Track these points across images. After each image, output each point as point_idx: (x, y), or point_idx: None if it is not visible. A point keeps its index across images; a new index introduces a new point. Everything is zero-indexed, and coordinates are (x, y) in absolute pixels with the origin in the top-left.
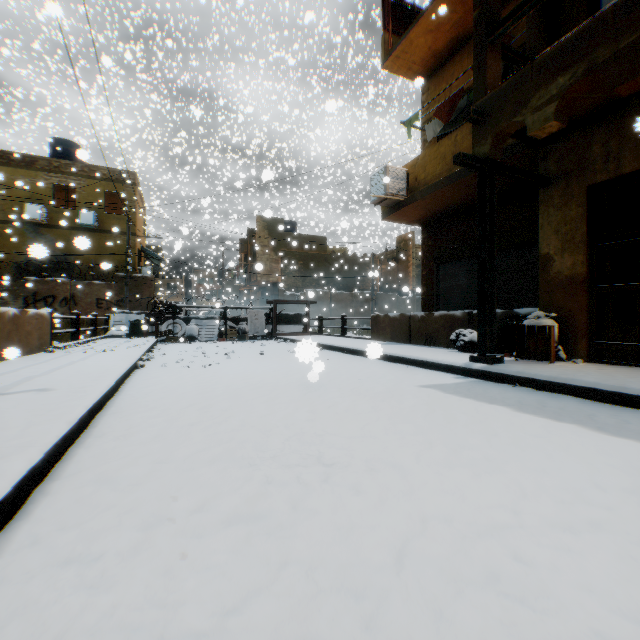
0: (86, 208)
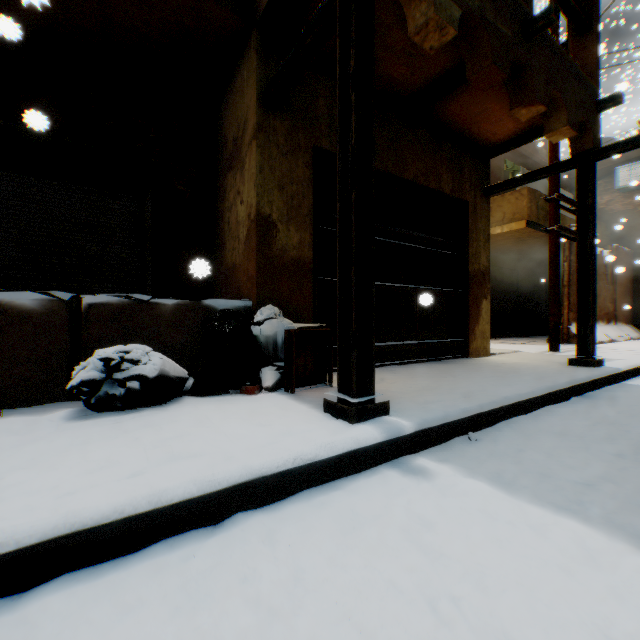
0: None
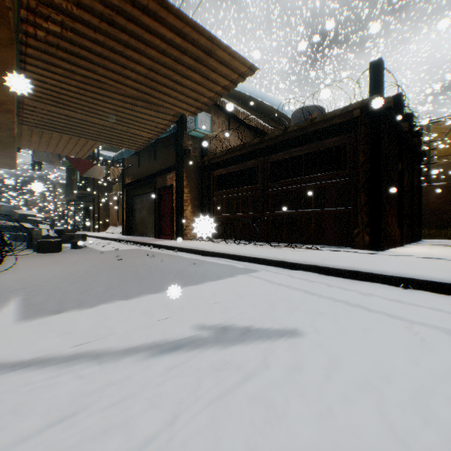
0: None
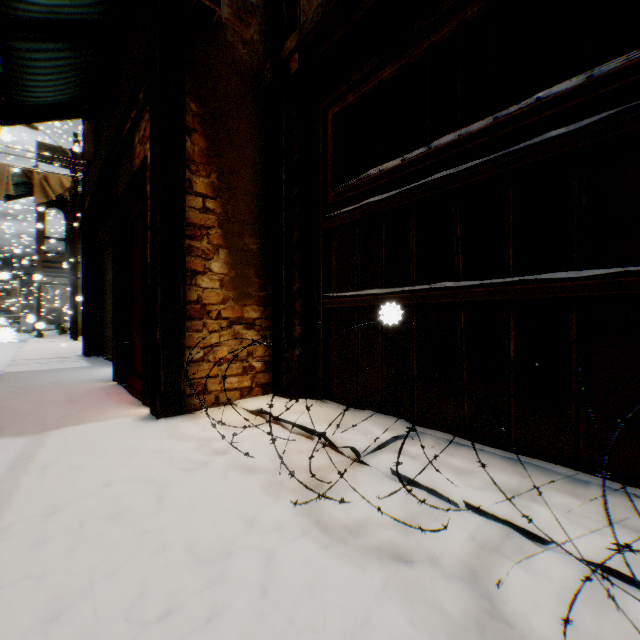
0: None
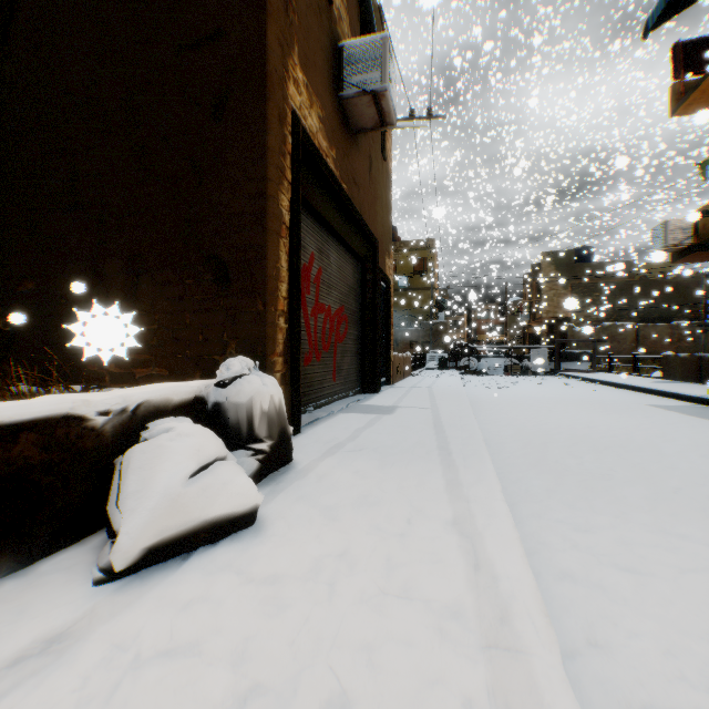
0: (401, 274)
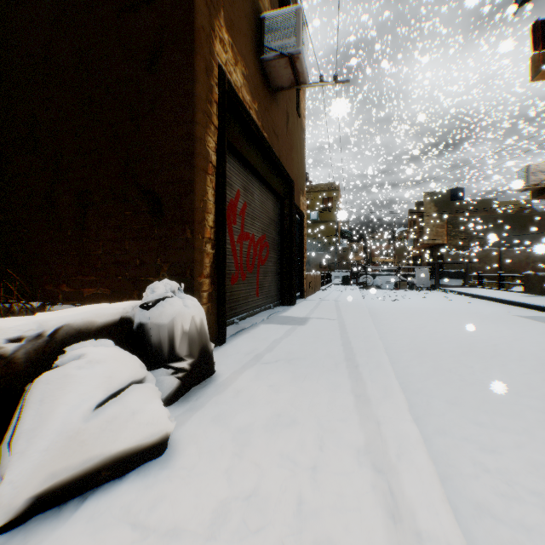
0: (313, 210)
